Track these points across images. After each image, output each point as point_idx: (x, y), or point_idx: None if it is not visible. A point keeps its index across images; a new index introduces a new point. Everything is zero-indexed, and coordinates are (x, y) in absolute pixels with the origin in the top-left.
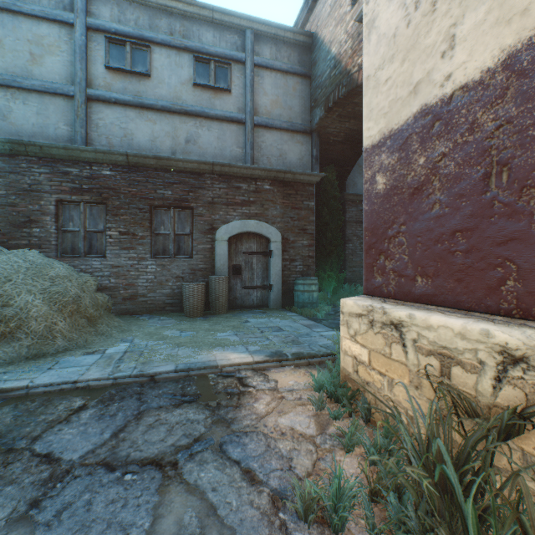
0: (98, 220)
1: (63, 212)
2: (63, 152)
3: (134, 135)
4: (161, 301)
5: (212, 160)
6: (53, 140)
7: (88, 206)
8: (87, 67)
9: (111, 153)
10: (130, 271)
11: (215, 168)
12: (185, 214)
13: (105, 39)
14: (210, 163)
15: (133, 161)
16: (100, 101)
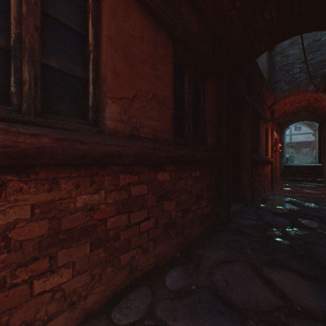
0: (292, 151)
1: (287, 150)
2: (287, 143)
3: (298, 138)
4: (303, 162)
5: (312, 140)
6: (286, 141)
7: (291, 149)
8: (291, 131)
9: (294, 142)
10: (297, 157)
11: (313, 141)
12: (307, 149)
13: (293, 126)
14: (312, 140)
15: (298, 142)
16: (293, 135)
